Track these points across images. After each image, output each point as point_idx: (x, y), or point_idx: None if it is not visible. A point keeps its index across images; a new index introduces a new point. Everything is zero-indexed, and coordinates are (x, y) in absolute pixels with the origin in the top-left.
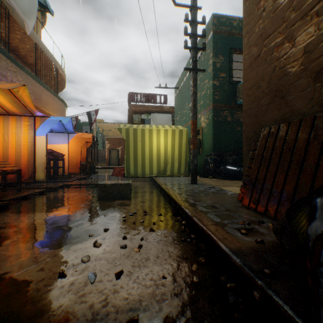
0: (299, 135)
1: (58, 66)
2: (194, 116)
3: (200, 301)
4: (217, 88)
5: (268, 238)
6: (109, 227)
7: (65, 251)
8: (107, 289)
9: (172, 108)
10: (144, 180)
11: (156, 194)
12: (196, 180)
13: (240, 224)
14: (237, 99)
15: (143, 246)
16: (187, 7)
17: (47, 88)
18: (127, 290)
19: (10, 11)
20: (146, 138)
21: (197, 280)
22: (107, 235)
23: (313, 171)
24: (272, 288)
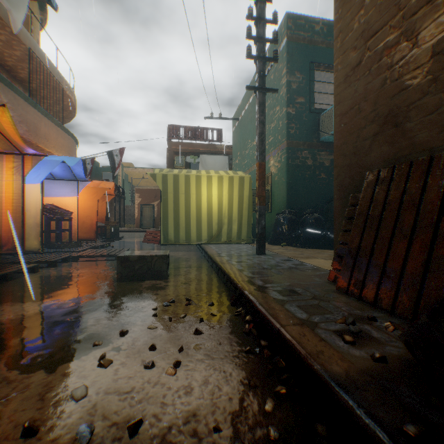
0: (429, 181)
1: (65, 84)
2: (261, 157)
3: None
4: (292, 118)
5: (390, 351)
6: (130, 327)
7: (48, 375)
8: None
9: (229, 148)
10: (189, 249)
11: (205, 270)
12: (263, 249)
13: (339, 323)
14: (321, 134)
15: (182, 362)
16: None
17: (47, 115)
18: None
19: None
20: (192, 188)
21: (276, 436)
22: (124, 343)
23: None
24: None
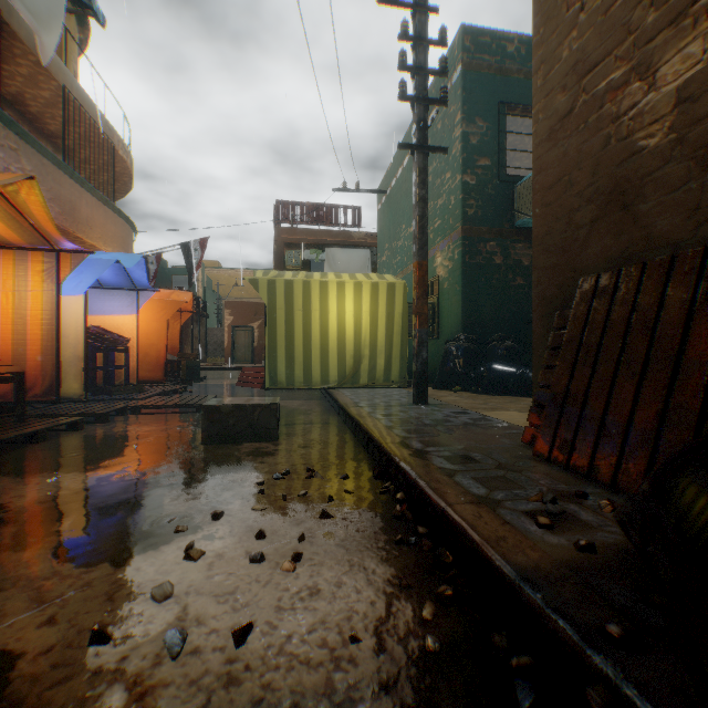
0: (669, 292)
1: (117, 140)
2: (422, 253)
3: (445, 703)
4: (471, 191)
5: (603, 538)
6: (225, 508)
7: (115, 570)
8: (211, 675)
9: (372, 237)
10: (309, 397)
11: (335, 428)
12: (425, 396)
13: (533, 501)
14: (517, 216)
15: (304, 555)
16: (407, 8)
17: (91, 189)
18: (262, 676)
19: (4, 11)
20: (314, 301)
21: (436, 647)
22: (218, 530)
23: (706, 376)
24: (631, 677)
